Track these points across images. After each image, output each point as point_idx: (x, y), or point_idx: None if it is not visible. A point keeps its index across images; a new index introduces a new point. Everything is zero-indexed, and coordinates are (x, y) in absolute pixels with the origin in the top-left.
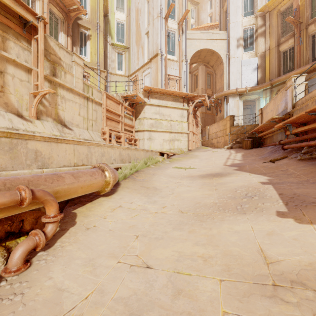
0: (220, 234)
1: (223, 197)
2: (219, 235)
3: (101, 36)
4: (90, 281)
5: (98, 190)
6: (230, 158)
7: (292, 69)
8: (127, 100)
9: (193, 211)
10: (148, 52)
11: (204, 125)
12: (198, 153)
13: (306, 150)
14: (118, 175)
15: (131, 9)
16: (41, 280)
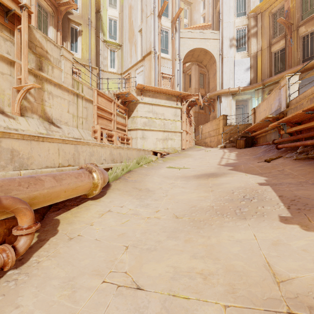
0: (220, 244)
1: (221, 200)
2: (219, 245)
3: (93, 32)
4: (67, 310)
5: (85, 193)
6: (224, 157)
7: (283, 70)
8: (120, 98)
9: (189, 216)
10: (142, 49)
11: (197, 124)
12: (192, 153)
13: (302, 149)
14: (109, 175)
15: (124, 6)
16: (4, 311)
